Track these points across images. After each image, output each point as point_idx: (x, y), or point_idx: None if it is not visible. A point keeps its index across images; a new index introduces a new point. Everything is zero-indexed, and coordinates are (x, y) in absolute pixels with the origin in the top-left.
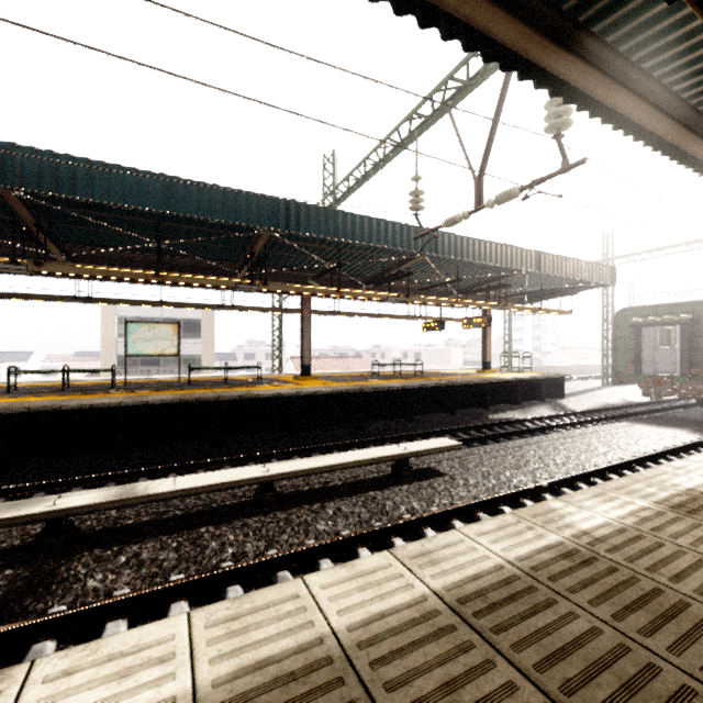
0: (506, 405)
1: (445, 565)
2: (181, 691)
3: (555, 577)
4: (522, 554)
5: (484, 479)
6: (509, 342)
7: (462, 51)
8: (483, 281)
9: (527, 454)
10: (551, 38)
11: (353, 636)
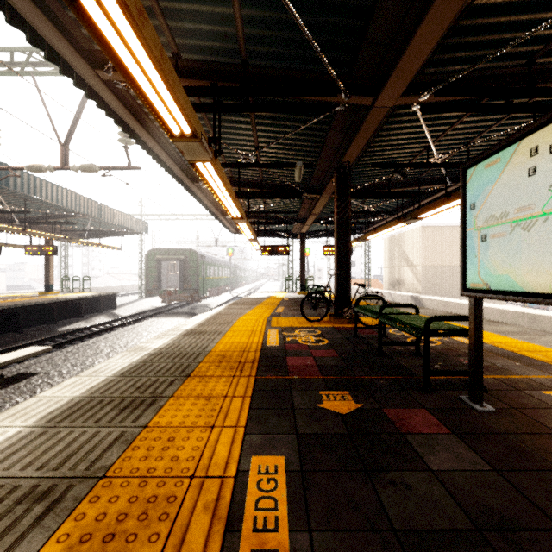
0: (72, 319)
1: (107, 371)
2: (19, 430)
3: (151, 360)
4: (137, 359)
5: (74, 367)
6: (66, 267)
7: (86, 97)
8: (50, 216)
9: (101, 346)
10: (134, 116)
11: (86, 394)
